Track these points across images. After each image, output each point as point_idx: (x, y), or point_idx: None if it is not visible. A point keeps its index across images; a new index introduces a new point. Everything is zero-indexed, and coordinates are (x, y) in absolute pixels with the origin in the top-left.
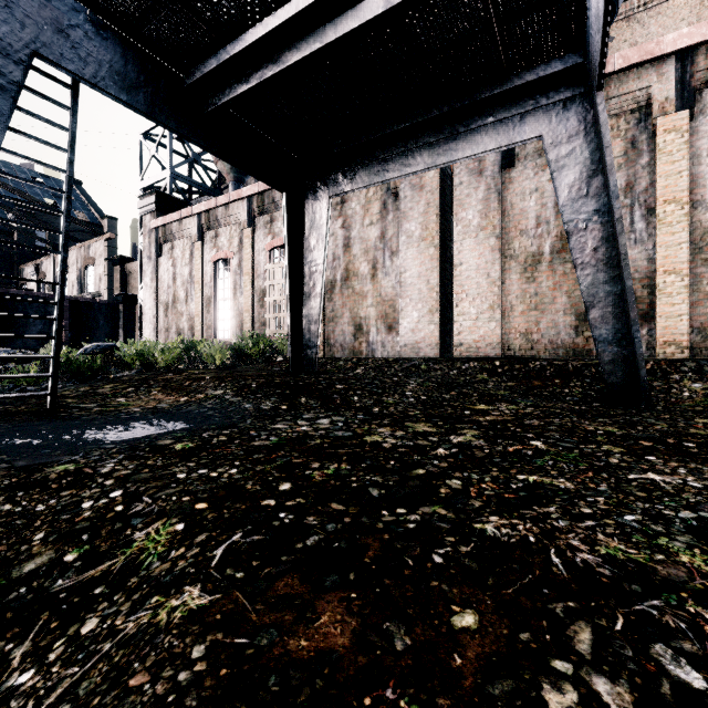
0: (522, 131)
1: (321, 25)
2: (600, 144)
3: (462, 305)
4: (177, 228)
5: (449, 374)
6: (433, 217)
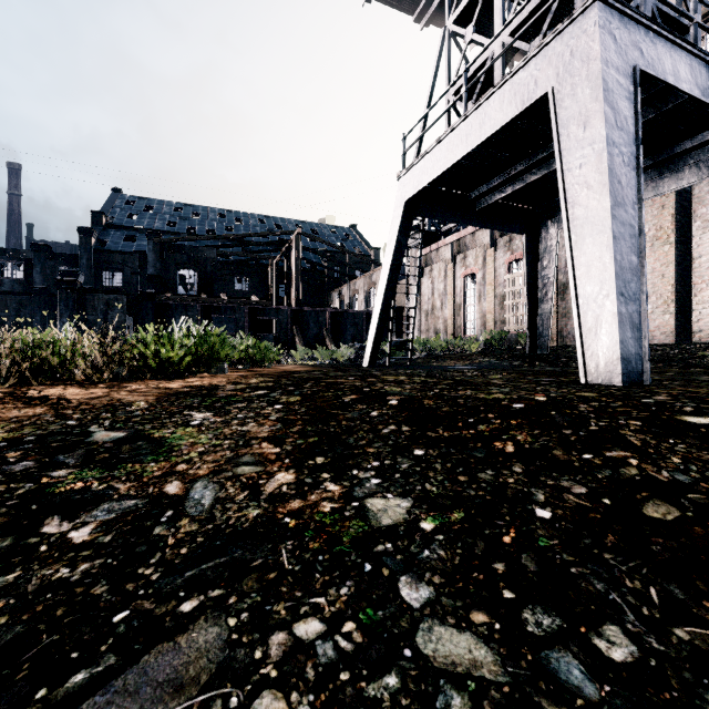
0: None
1: (547, 161)
2: None
3: (702, 295)
4: (435, 255)
5: (668, 354)
6: (667, 217)
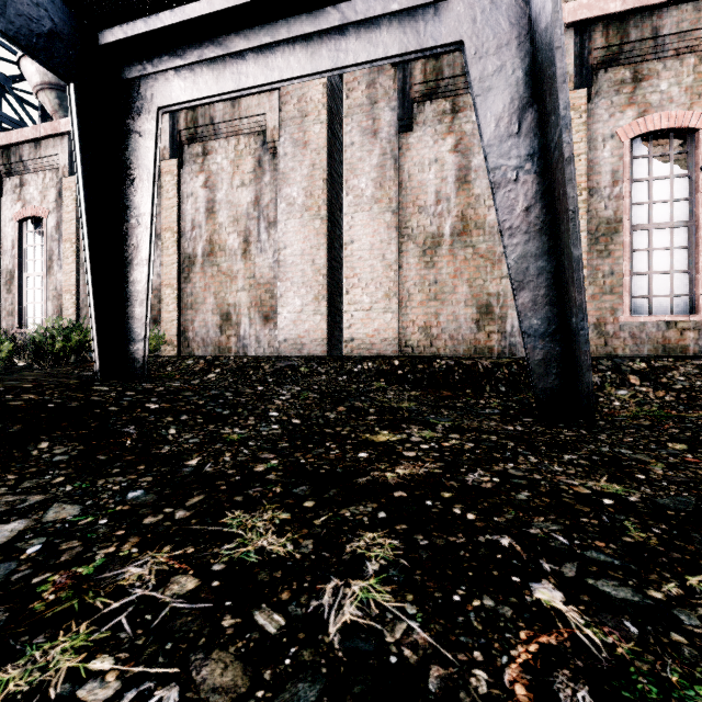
0: (437, 31)
1: None
2: (540, 55)
3: (354, 292)
4: None
5: (337, 378)
6: (319, 182)
